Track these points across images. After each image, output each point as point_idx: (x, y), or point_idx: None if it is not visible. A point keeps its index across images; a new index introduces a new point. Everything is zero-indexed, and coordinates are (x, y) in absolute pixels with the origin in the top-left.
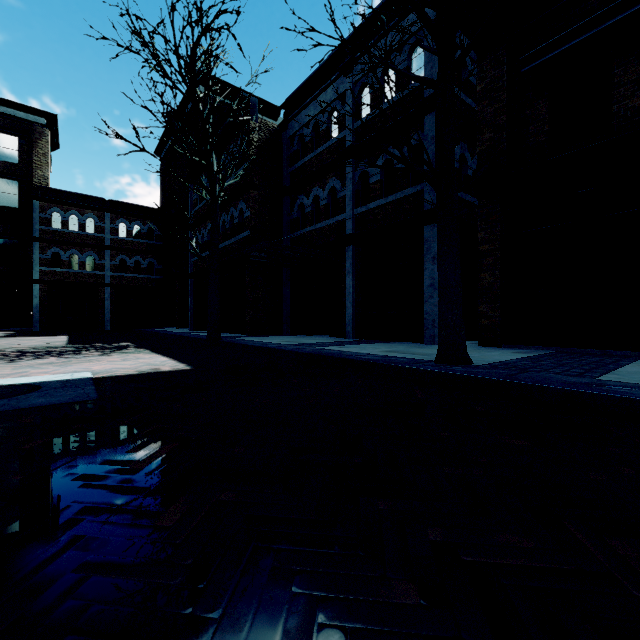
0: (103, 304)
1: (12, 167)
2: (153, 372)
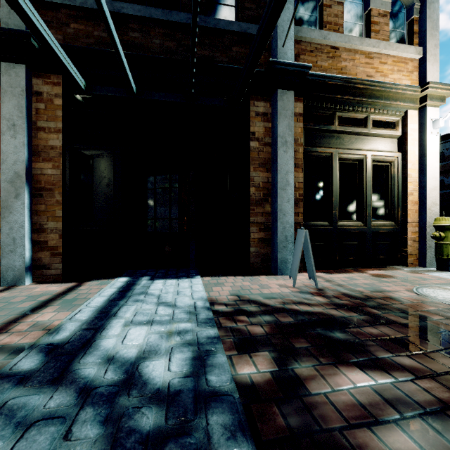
0: None
1: None
2: None
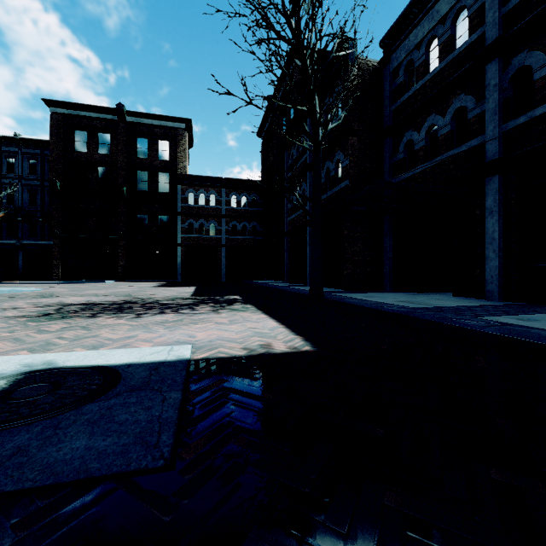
0: (221, 261)
1: (165, 163)
2: (264, 354)
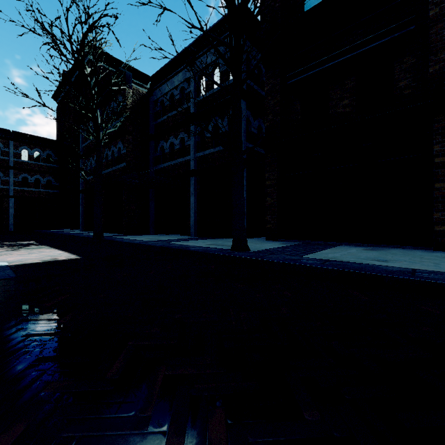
0: (8, 211)
1: None
2: (53, 260)
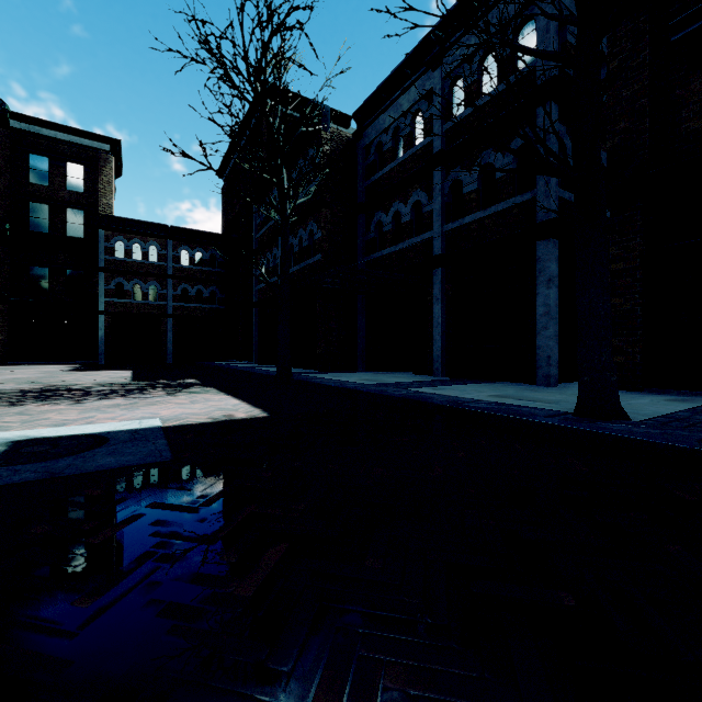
0: (165, 336)
1: (78, 196)
2: (227, 420)
